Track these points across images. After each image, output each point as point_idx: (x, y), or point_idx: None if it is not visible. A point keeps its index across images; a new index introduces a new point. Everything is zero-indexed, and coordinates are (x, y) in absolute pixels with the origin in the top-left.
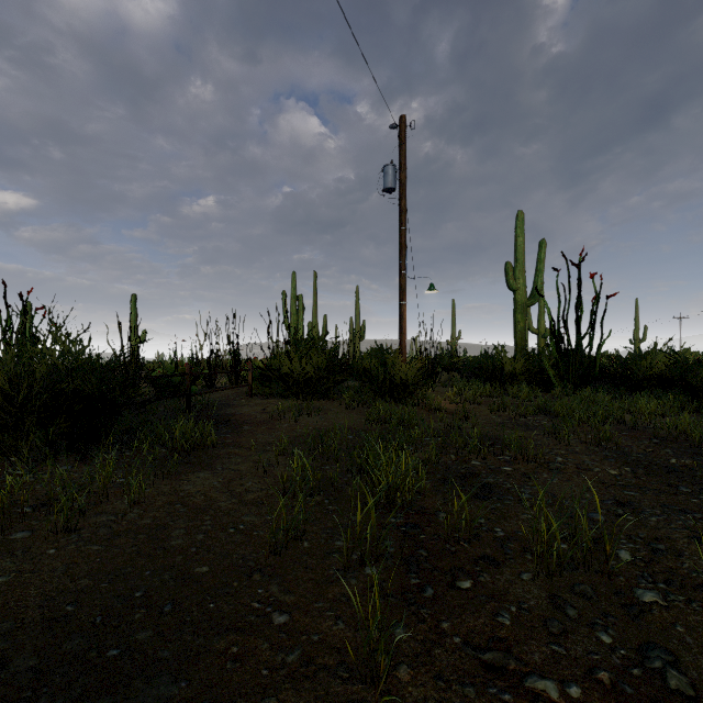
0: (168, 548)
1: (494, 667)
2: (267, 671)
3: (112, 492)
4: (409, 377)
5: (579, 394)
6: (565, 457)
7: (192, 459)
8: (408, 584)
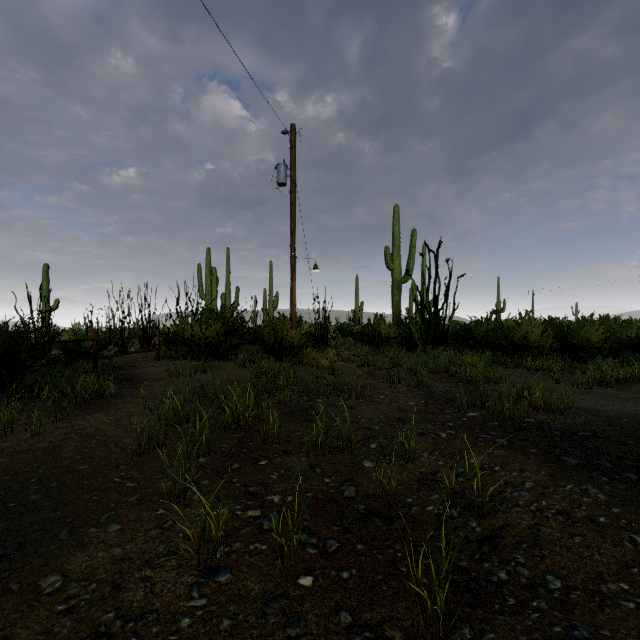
0: (60, 458)
1: (253, 494)
2: (114, 505)
3: (16, 429)
4: (295, 340)
5: (431, 353)
6: (387, 395)
7: (91, 406)
8: (224, 465)
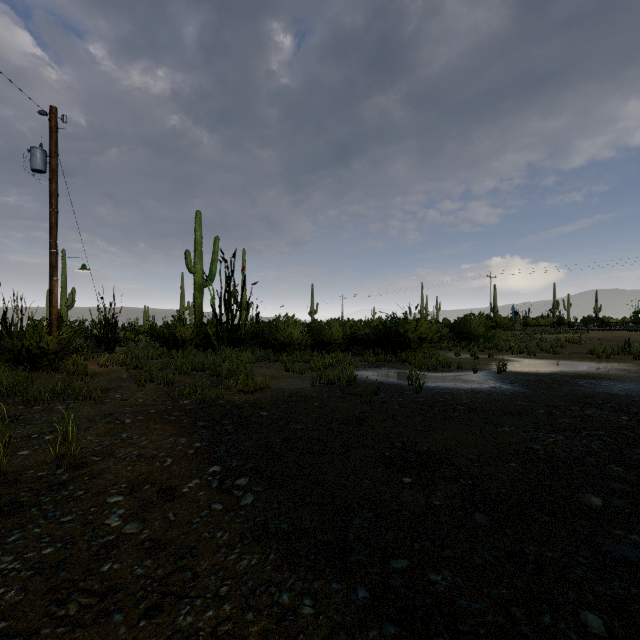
0: None
1: None
2: None
3: None
4: (50, 346)
5: (217, 353)
6: (125, 394)
7: None
8: None
